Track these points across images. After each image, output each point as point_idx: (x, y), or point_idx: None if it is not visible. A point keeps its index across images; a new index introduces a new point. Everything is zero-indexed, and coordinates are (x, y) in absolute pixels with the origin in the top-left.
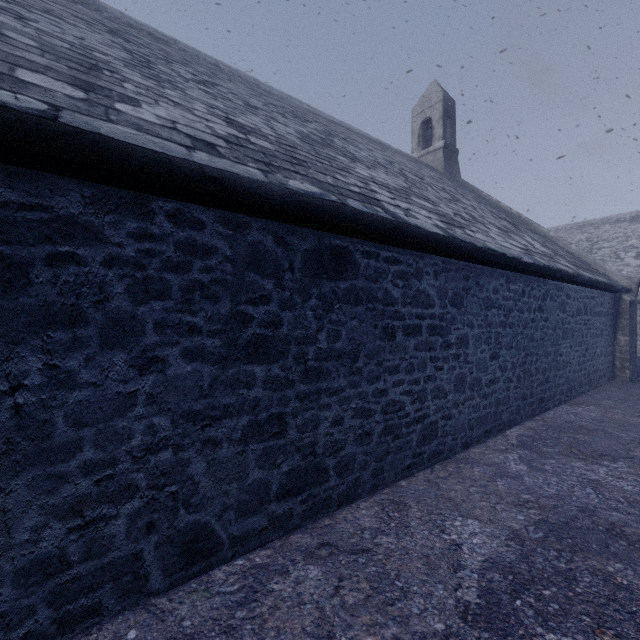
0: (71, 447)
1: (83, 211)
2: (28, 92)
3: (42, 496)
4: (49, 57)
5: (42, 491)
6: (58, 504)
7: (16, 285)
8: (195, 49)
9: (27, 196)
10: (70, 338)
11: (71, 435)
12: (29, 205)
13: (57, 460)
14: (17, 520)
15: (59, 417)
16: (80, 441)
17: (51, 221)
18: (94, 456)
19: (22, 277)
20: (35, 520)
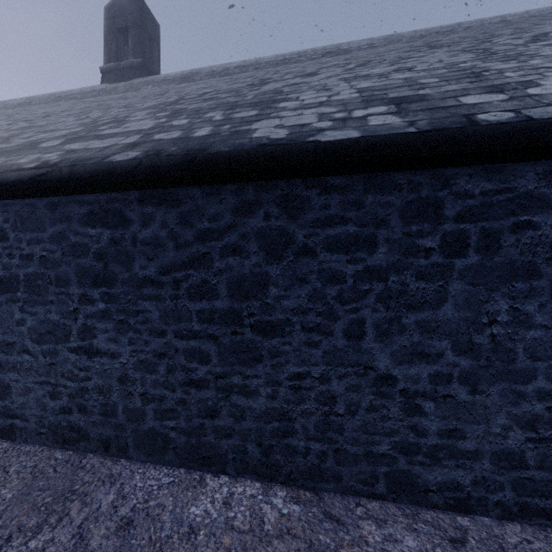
0: (527, 374)
1: (536, 186)
2: (486, 109)
3: (507, 405)
4: (453, 83)
5: (507, 401)
6: (518, 415)
7: (491, 249)
8: (478, 20)
9: (498, 184)
10: (527, 288)
11: (527, 364)
12: (499, 190)
13: (518, 381)
14: (492, 416)
15: (519, 348)
16: (534, 371)
17: (513, 199)
18: (545, 386)
19: (495, 243)
20: (503, 421)
